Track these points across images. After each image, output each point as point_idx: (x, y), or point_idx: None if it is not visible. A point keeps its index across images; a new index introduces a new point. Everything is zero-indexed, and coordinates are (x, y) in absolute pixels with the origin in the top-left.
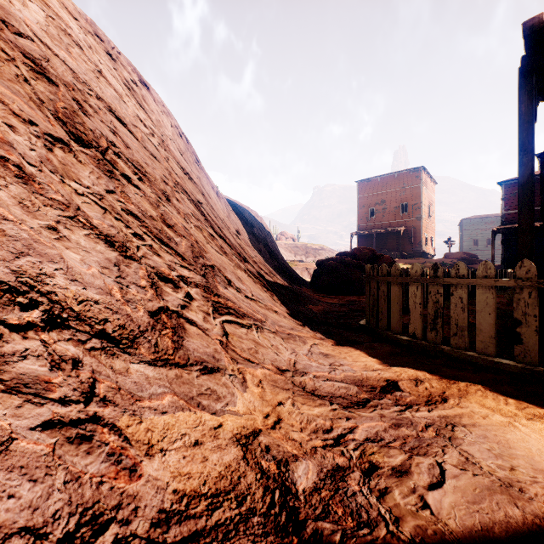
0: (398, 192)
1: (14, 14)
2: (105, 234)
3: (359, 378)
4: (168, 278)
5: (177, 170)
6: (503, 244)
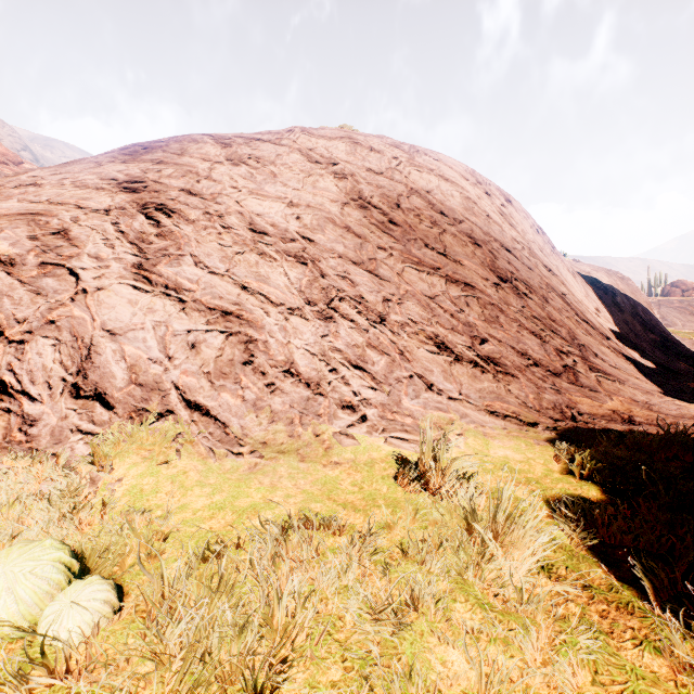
0: None
1: (453, 209)
2: (532, 331)
3: None
4: (562, 351)
5: (543, 271)
6: None
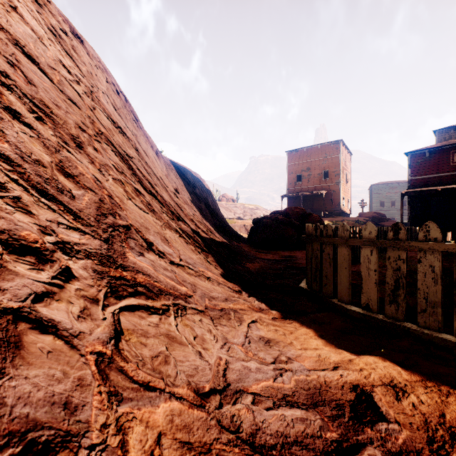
0: (321, 161)
1: None
2: None
3: (315, 385)
4: (31, 247)
5: (104, 121)
6: (409, 205)
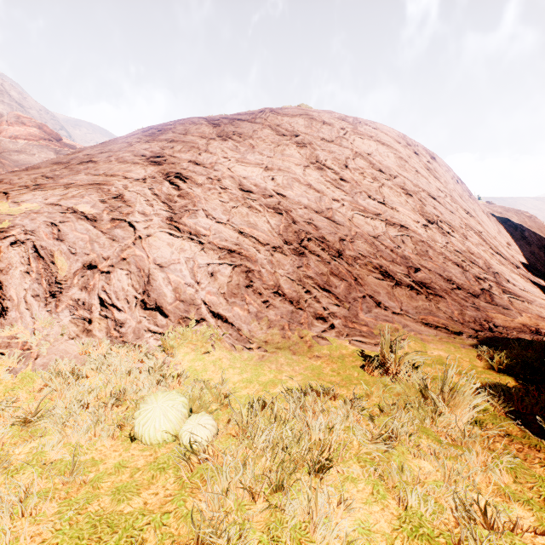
0: None
1: (389, 167)
2: (455, 262)
3: None
4: (480, 278)
5: (463, 214)
6: None
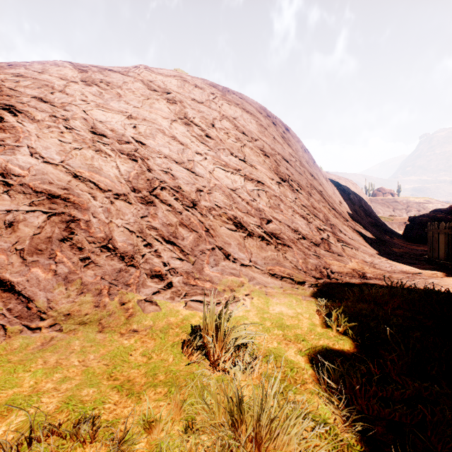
0: None
1: (251, 131)
2: (301, 215)
3: (403, 271)
4: (320, 229)
5: (308, 176)
6: None
